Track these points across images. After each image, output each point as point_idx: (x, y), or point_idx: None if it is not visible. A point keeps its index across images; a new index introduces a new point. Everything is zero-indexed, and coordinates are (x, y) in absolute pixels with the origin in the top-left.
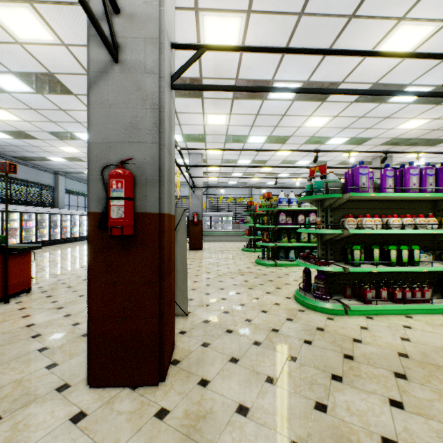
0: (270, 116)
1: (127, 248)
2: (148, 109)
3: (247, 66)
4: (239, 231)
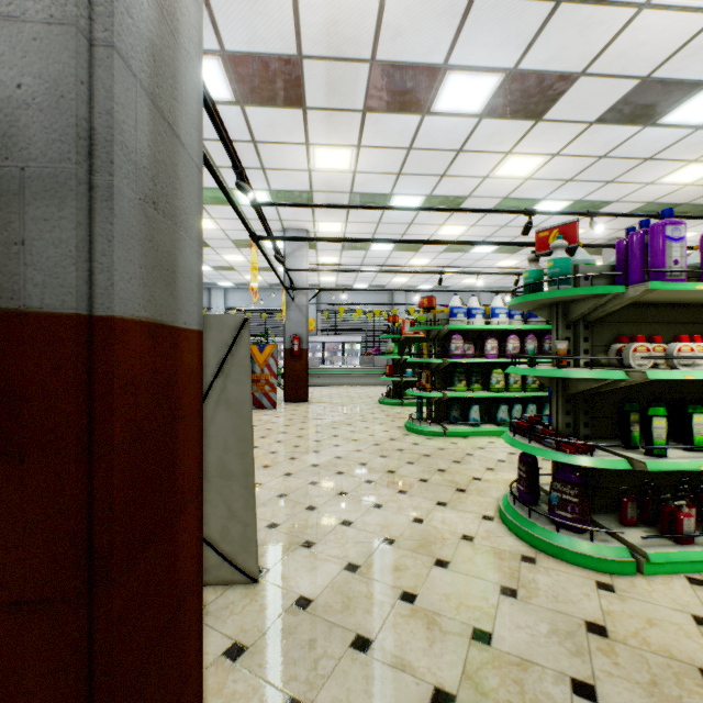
0: (433, 153)
1: None
2: None
3: (395, 26)
4: (373, 368)
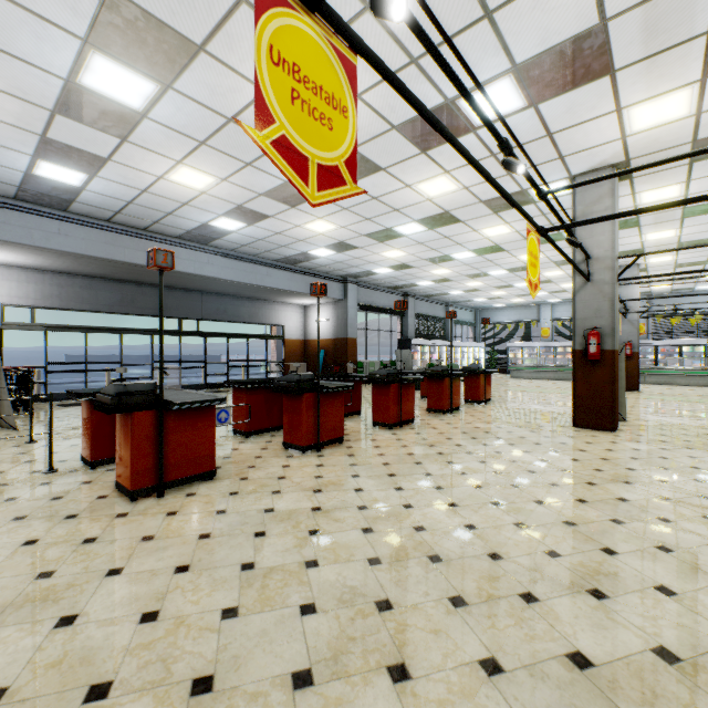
0: None
1: (594, 366)
2: (606, 301)
3: None
4: None
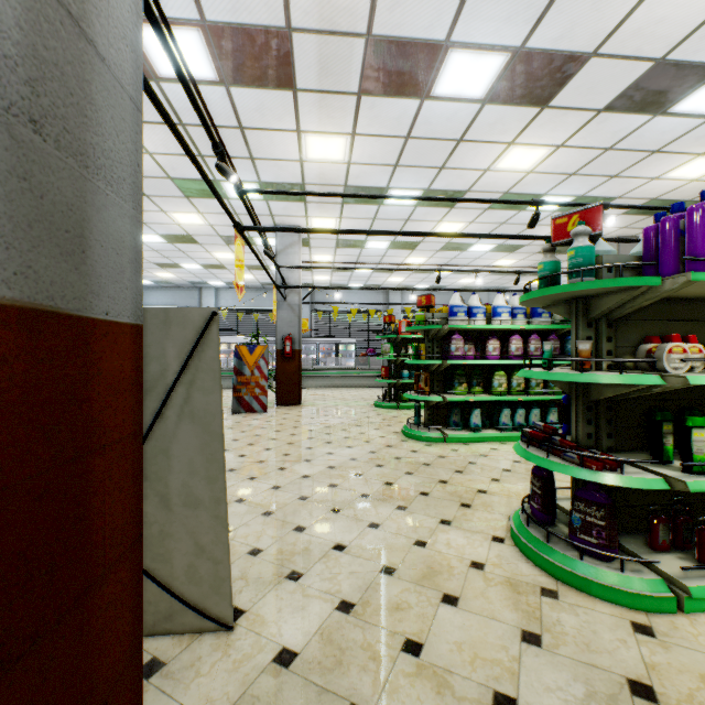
0: (432, 143)
1: None
2: None
3: None
4: (368, 369)
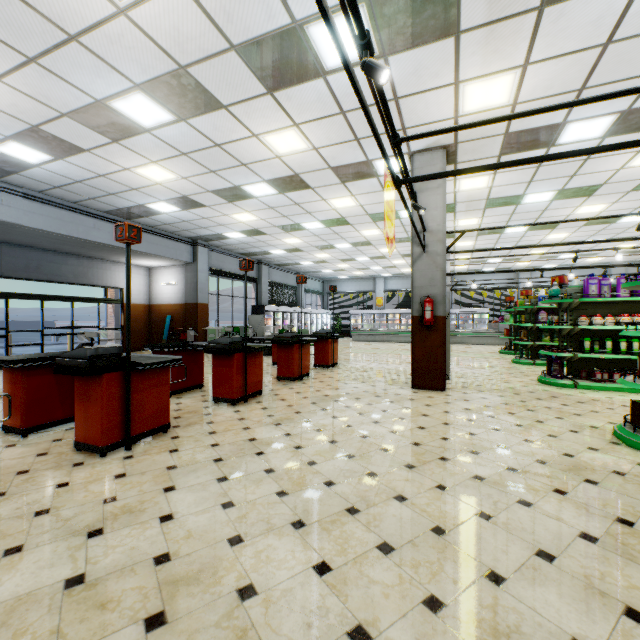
0: (527, 213)
1: (429, 331)
2: (438, 271)
3: (496, 192)
4: (497, 332)
